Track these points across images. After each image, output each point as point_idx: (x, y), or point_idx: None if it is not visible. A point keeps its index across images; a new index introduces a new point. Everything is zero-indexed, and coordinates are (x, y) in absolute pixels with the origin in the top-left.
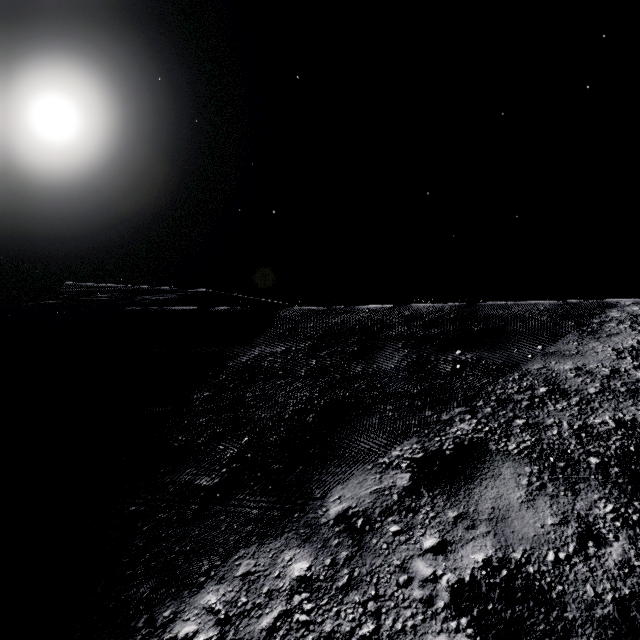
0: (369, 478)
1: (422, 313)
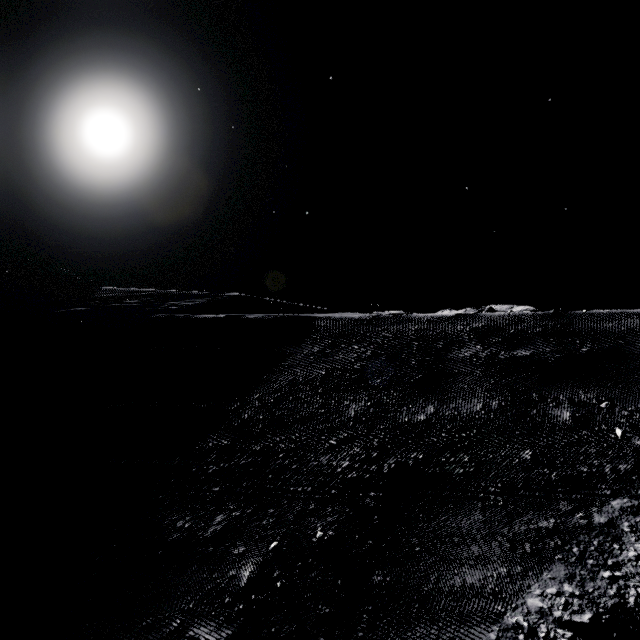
0: None
1: (497, 325)
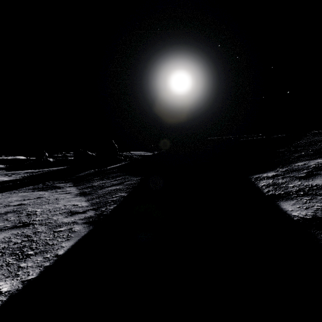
0: None
1: None
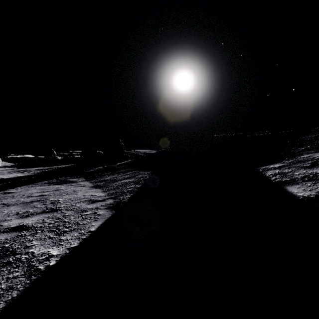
0: None
1: None
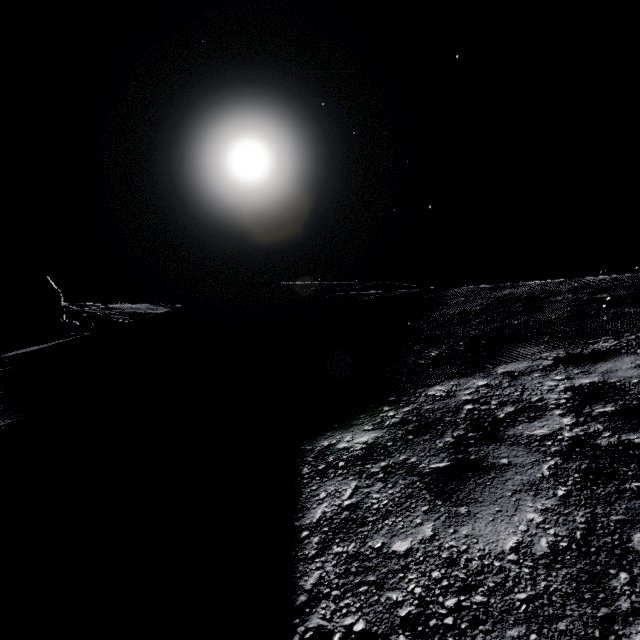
0: (524, 362)
1: (594, 283)
